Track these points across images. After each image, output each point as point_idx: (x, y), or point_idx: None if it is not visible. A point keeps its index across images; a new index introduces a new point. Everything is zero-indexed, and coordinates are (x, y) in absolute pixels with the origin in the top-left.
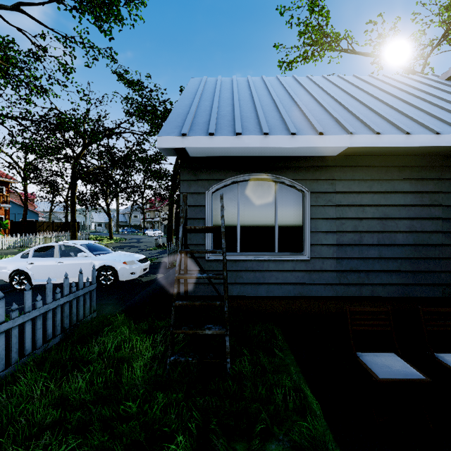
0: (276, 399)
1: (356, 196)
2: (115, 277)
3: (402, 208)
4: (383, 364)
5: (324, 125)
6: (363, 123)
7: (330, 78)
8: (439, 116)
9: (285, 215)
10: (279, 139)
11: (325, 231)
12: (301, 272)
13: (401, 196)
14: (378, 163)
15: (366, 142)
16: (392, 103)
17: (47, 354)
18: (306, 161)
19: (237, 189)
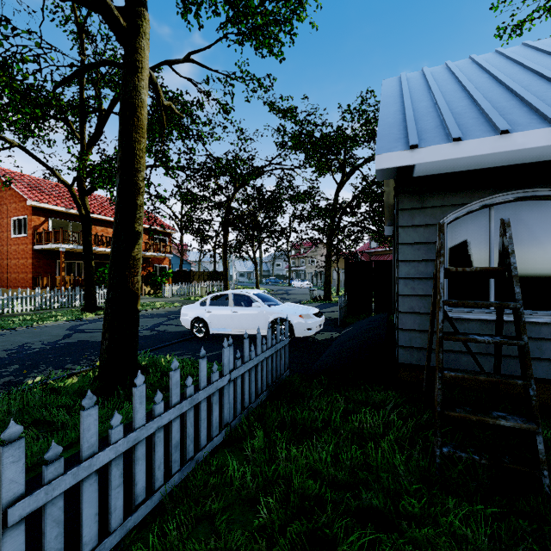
0: None
1: None
2: (290, 332)
3: None
4: None
5: None
6: None
7: None
8: None
9: None
10: None
11: None
12: None
13: None
14: None
15: None
16: None
17: (263, 411)
18: None
19: (488, 217)
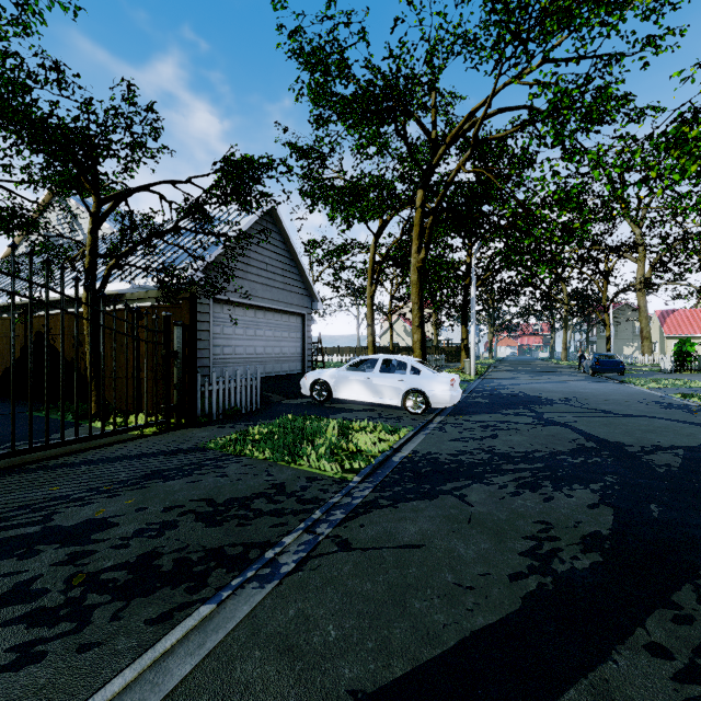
0: None
1: None
2: None
3: None
4: None
5: None
6: None
7: None
8: None
9: None
10: None
11: None
12: None
13: None
14: None
15: None
16: None
17: None
18: None
19: None
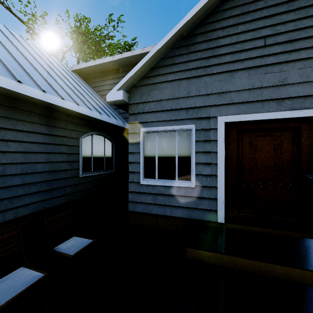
0: None
1: None
2: None
3: (41, 145)
4: (8, 286)
5: None
6: (7, 68)
7: None
8: (65, 89)
9: None
10: None
11: None
12: None
13: (41, 136)
14: (22, 107)
15: (8, 85)
16: (36, 66)
17: None
18: None
19: None
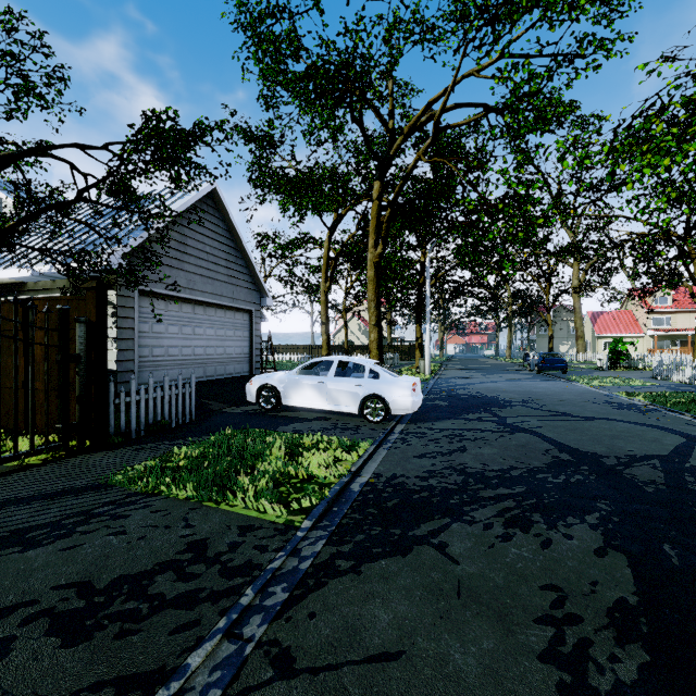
0: None
1: None
2: None
3: None
4: None
5: None
6: None
7: None
8: None
9: None
10: None
11: None
12: None
13: None
14: None
15: None
16: None
17: None
18: None
19: None
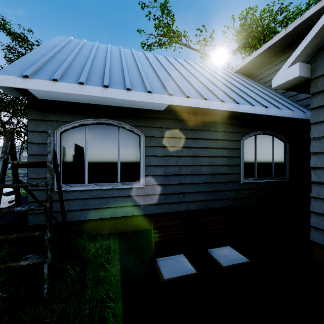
0: (83, 315)
1: (176, 140)
2: None
3: (205, 150)
4: (171, 266)
5: (154, 87)
6: (181, 89)
7: (168, 58)
8: (225, 92)
9: (126, 153)
10: (117, 92)
11: (155, 165)
12: (138, 196)
13: (204, 142)
14: (191, 118)
15: (181, 102)
16: (202, 80)
17: None
18: (142, 112)
19: (85, 131)
